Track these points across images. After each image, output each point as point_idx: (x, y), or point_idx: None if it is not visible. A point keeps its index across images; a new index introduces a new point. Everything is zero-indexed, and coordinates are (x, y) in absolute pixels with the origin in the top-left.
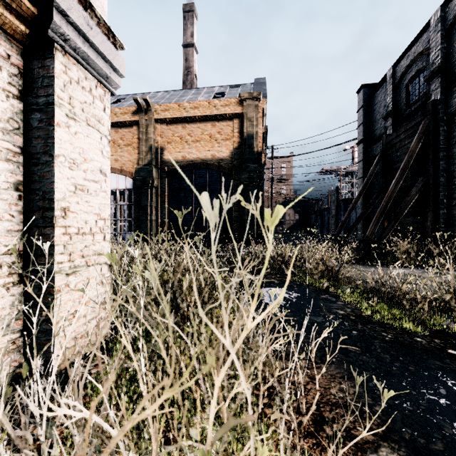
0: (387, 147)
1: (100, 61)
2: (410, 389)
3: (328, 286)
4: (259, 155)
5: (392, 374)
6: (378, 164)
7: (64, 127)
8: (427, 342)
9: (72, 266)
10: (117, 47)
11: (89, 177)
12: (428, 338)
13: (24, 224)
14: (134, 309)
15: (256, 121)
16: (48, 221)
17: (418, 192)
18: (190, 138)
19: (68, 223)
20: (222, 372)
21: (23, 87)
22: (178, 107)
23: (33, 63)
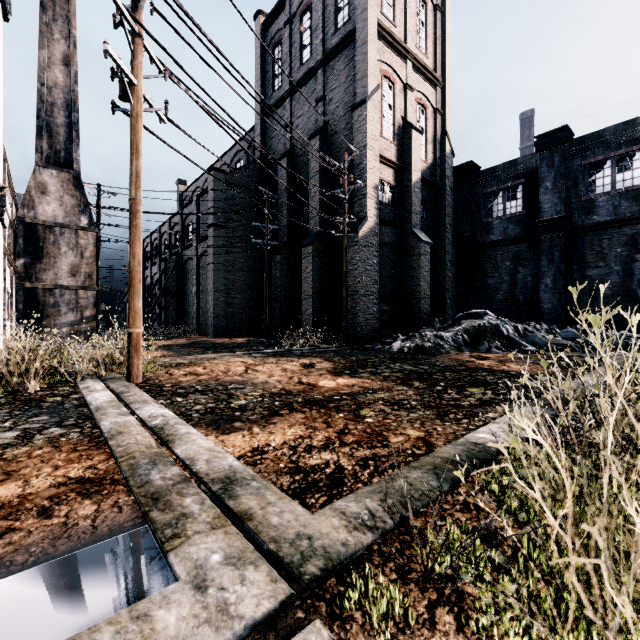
0: None
1: None
2: None
3: None
4: None
5: None
6: None
7: None
8: None
9: None
10: None
11: None
12: None
13: None
14: None
15: None
16: None
17: None
18: None
19: None
20: None
21: None
22: None
23: None
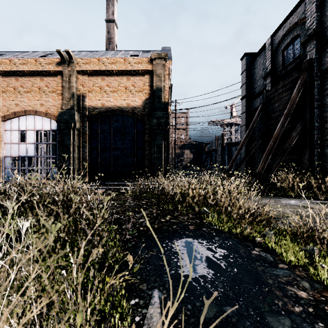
0: (267, 100)
1: None
2: None
3: (252, 232)
4: (166, 105)
5: None
6: (260, 114)
7: None
8: None
9: None
10: None
11: None
12: None
13: None
14: None
15: (163, 77)
16: None
17: (298, 134)
18: (108, 89)
19: None
20: None
21: None
22: (98, 61)
23: None
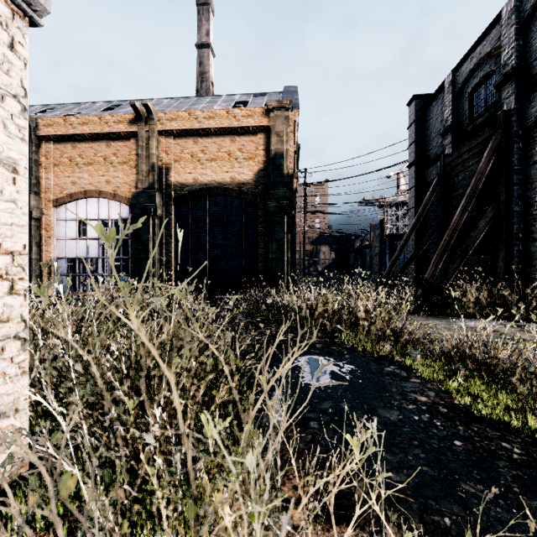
0: (446, 169)
1: None
2: None
3: (392, 352)
4: (290, 179)
5: None
6: (435, 191)
7: None
8: None
9: None
10: None
11: None
12: None
13: None
14: None
15: (286, 136)
16: None
17: (488, 224)
18: (204, 156)
19: None
20: None
21: None
22: (188, 116)
23: None
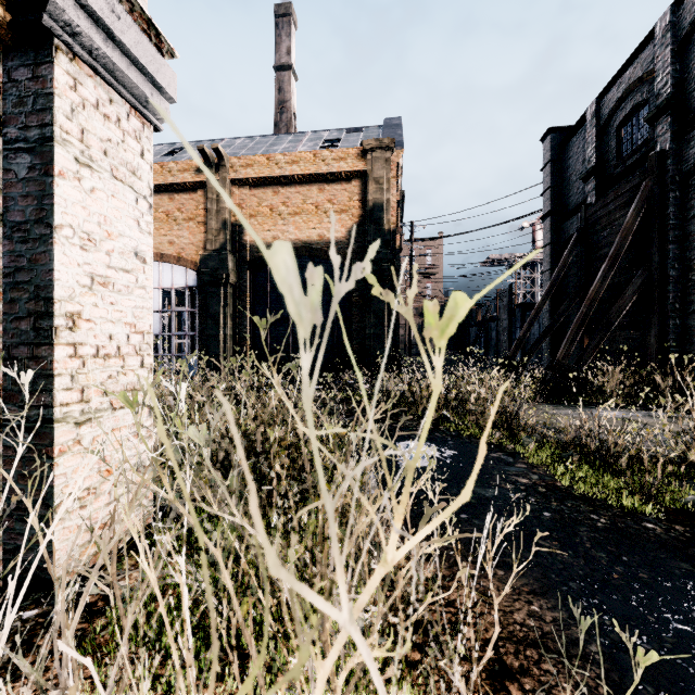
0: (588, 223)
1: (135, 74)
2: (644, 612)
3: (501, 439)
4: (392, 236)
5: (612, 586)
6: (574, 250)
7: (72, 180)
8: (663, 530)
9: (86, 409)
10: (164, 53)
11: (116, 264)
12: (665, 524)
13: (4, 340)
14: (171, 495)
15: (386, 183)
16: (44, 335)
17: (636, 293)
18: (286, 209)
19: (79, 338)
20: (332, 651)
21: (3, 113)
22: (267, 161)
23: (19, 72)
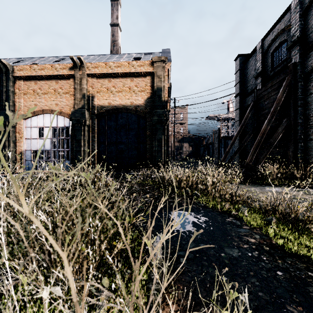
0: (258, 98)
1: None
2: None
3: (230, 208)
4: (166, 103)
5: None
6: (251, 111)
7: None
8: None
9: None
10: None
11: None
12: None
13: None
14: None
15: (163, 78)
16: None
17: (283, 130)
18: (114, 89)
19: None
20: None
21: None
22: (105, 65)
23: None
